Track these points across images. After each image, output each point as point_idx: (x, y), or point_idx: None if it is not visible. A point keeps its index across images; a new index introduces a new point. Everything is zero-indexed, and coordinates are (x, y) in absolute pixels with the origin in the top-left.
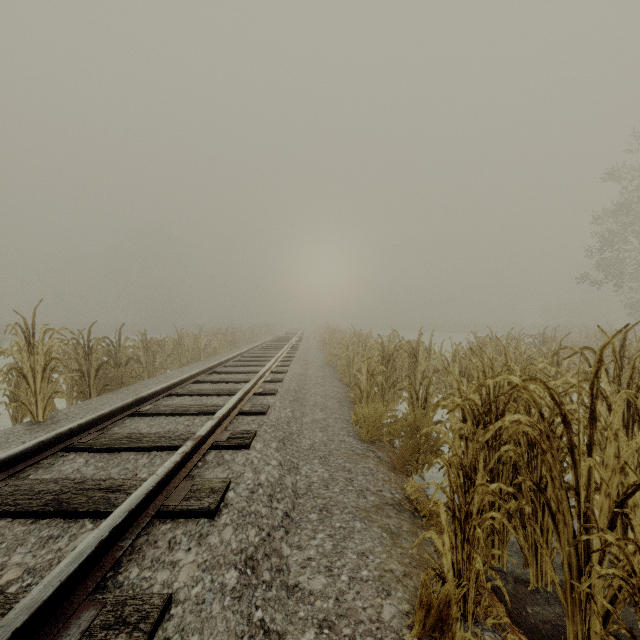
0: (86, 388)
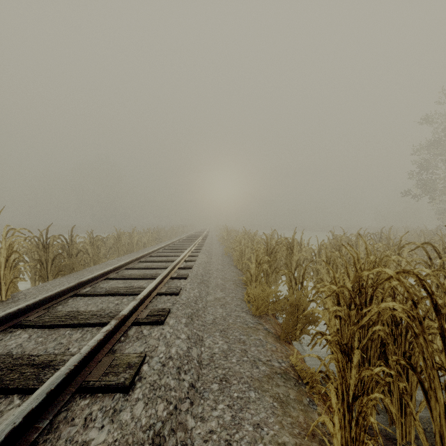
0: (44, 273)
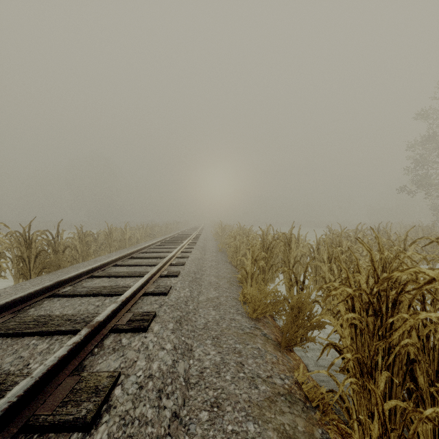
0: (27, 271)
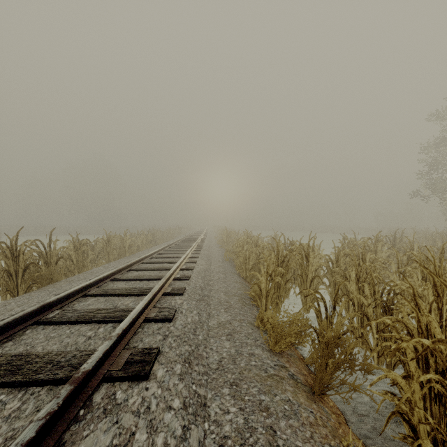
0: (14, 286)
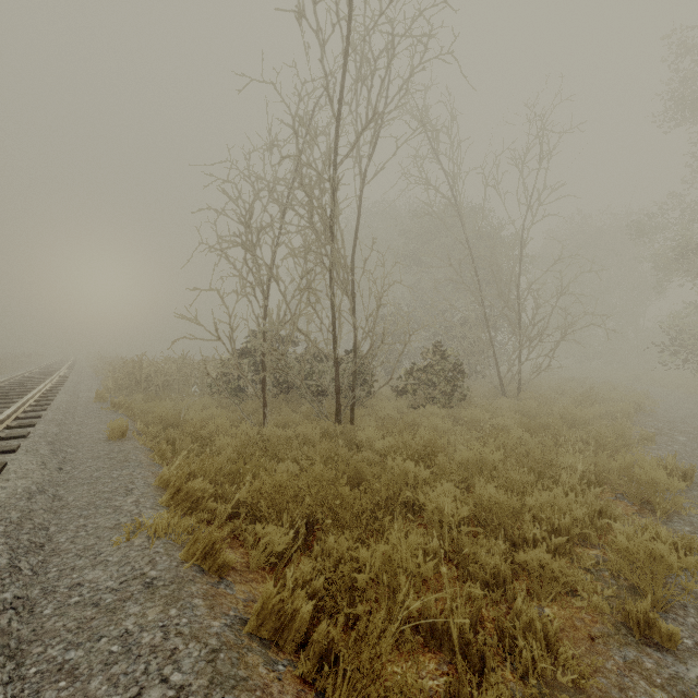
0: None
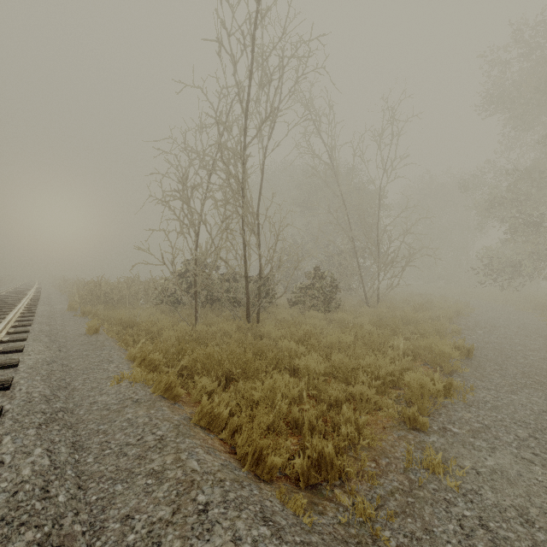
0: None
